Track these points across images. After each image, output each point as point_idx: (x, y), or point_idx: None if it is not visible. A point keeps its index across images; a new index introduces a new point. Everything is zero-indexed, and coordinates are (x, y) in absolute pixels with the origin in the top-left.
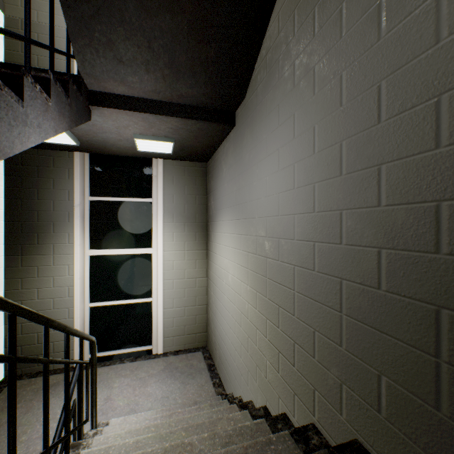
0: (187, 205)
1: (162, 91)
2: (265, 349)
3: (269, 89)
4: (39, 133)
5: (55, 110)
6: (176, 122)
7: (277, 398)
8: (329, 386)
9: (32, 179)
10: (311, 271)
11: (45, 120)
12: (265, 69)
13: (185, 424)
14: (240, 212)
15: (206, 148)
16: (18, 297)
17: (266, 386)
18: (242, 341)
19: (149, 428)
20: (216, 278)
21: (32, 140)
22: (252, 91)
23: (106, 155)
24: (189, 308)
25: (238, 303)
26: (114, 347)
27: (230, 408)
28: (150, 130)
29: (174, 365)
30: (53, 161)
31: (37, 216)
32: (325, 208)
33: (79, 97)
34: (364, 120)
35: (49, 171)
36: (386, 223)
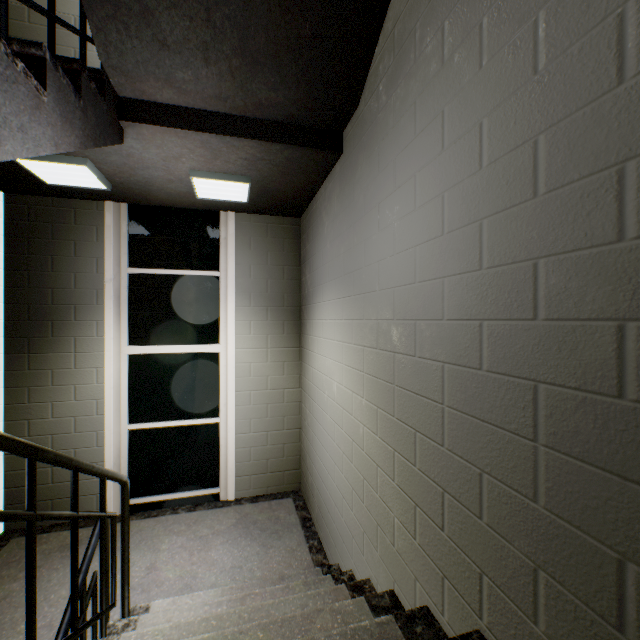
0: (271, 280)
1: (230, 97)
2: (392, 499)
3: (399, 80)
4: (22, 141)
5: (55, 111)
6: (253, 148)
7: (412, 580)
8: (511, 571)
9: (45, 242)
10: (476, 370)
11: (34, 122)
12: (392, 50)
13: (264, 616)
14: (351, 285)
15: (299, 193)
16: (24, 415)
17: (393, 558)
18: (355, 485)
19: (207, 621)
20: (313, 388)
21: (7, 150)
22: (369, 93)
23: (153, 207)
24: (273, 433)
25: (348, 425)
26: (164, 489)
27: (336, 590)
28: (214, 164)
29: (252, 518)
30: (75, 215)
31: (52, 295)
32: (504, 260)
33: (100, 103)
34: (585, 87)
35: (68, 230)
36: (637, 270)
